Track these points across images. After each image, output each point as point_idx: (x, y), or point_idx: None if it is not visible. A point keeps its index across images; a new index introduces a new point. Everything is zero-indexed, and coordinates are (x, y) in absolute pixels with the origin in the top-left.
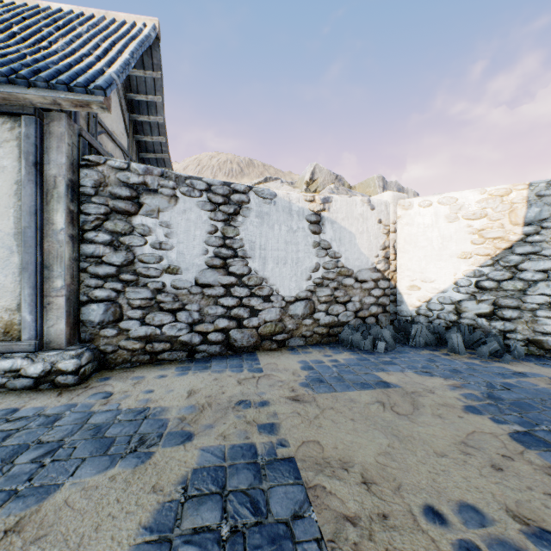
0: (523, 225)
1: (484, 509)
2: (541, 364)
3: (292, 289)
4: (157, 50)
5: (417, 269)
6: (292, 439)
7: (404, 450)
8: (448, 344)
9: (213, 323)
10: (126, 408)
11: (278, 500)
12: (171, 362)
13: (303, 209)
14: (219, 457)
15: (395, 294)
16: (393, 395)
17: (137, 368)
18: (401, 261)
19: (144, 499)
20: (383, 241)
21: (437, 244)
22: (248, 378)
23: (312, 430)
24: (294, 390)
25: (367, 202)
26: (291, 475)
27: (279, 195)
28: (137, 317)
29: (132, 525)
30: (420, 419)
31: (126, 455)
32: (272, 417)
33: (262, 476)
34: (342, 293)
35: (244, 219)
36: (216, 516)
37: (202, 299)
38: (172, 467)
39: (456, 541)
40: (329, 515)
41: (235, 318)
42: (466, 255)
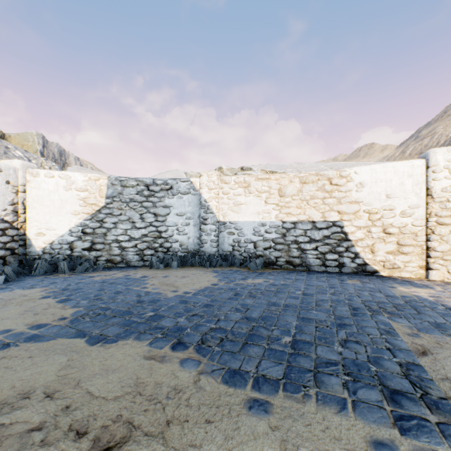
0: (106, 198)
1: (14, 328)
2: (108, 270)
3: None
4: None
5: (44, 221)
6: None
7: None
8: (59, 269)
9: None
10: None
11: None
12: None
13: None
14: None
15: (25, 240)
16: None
17: None
18: (31, 214)
19: None
20: (12, 198)
21: (59, 204)
22: None
23: None
24: None
25: None
26: None
27: None
28: None
29: None
30: (5, 309)
31: None
32: None
33: None
34: None
35: None
36: None
37: None
38: None
39: None
40: None
41: None
42: (77, 213)
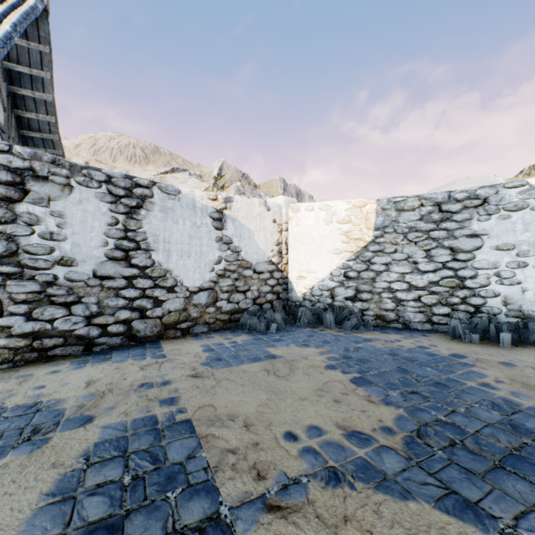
0: (374, 230)
1: (323, 426)
2: (382, 332)
3: (196, 280)
4: (45, 22)
5: (304, 262)
6: (190, 406)
7: (278, 400)
8: (324, 322)
9: (114, 315)
10: (13, 405)
11: (175, 450)
12: (65, 357)
13: (207, 207)
14: (121, 430)
15: (287, 283)
16: (277, 364)
17: (22, 367)
18: (292, 255)
19: (43, 475)
20: (277, 238)
21: (318, 242)
22: (151, 364)
23: (208, 397)
24: (195, 369)
25: (264, 204)
26: (187, 432)
27: (183, 191)
28: (21, 312)
29: (32, 496)
30: (294, 378)
31: (19, 444)
32: (173, 392)
33: (161, 437)
34: (242, 283)
35: (147, 212)
36: (119, 471)
37: (102, 291)
38: (73, 446)
39: (301, 448)
40: (216, 451)
41: (138, 309)
42: (338, 251)
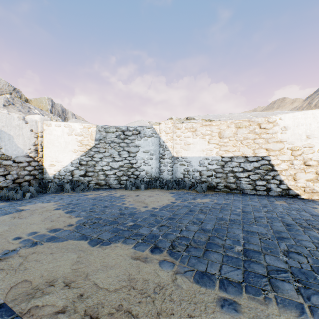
0: (95, 140)
1: (39, 231)
2: (97, 191)
3: None
4: None
5: (54, 156)
6: None
7: (16, 227)
8: (64, 189)
9: None
10: None
11: None
12: None
13: None
14: None
15: (42, 169)
16: (23, 213)
17: None
18: (46, 152)
19: None
20: (34, 141)
21: (64, 145)
22: None
23: None
24: None
25: (23, 119)
26: None
27: None
28: None
29: None
30: (32, 217)
31: None
32: None
33: None
34: (3, 169)
35: None
36: None
37: None
38: None
39: (22, 240)
40: None
41: None
42: (75, 150)
